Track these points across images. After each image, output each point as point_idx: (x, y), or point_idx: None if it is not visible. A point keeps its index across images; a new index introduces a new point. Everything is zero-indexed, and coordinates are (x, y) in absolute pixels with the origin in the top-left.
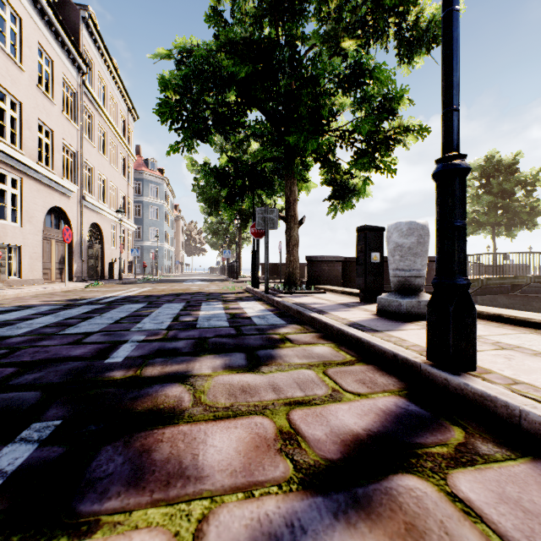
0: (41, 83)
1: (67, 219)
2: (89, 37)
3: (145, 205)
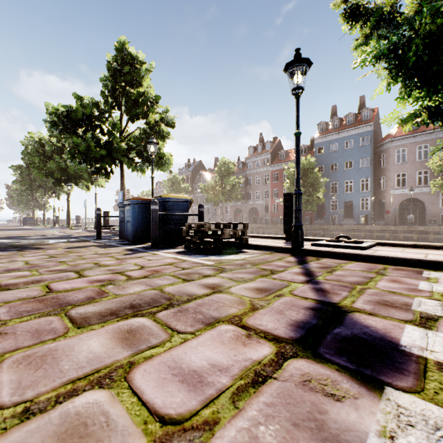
0: None
1: None
2: None
3: None
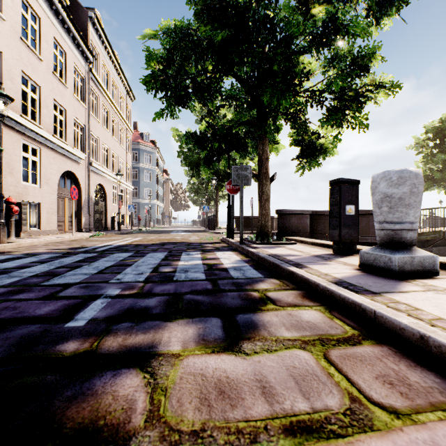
0: (56, 70)
1: (77, 181)
2: (95, 33)
3: (141, 170)
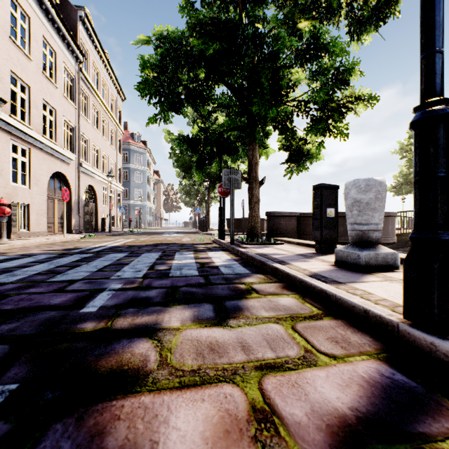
0: (46, 70)
1: (67, 182)
2: (85, 32)
3: (131, 171)
